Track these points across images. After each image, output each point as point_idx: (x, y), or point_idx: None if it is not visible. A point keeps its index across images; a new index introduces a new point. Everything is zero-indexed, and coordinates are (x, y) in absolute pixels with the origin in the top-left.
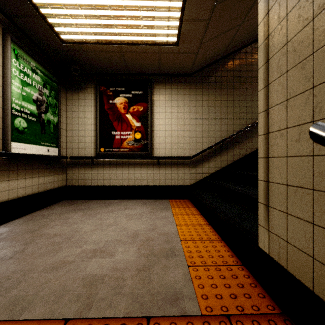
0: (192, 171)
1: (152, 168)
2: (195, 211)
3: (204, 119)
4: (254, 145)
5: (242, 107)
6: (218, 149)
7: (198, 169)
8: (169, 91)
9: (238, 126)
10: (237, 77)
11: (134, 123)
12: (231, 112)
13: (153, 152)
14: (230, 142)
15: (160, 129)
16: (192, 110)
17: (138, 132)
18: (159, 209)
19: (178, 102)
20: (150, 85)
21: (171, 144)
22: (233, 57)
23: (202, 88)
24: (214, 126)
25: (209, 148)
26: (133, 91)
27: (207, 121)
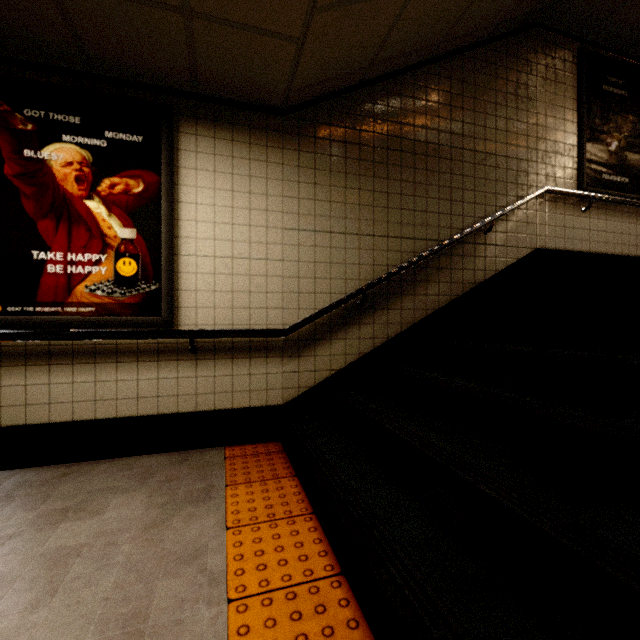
0: (290, 367)
1: (175, 364)
2: (296, 497)
3: (321, 232)
4: (430, 301)
5: (407, 211)
6: (352, 310)
7: (304, 361)
8: (225, 148)
9: (398, 254)
10: (397, 137)
11: (116, 229)
12: (382, 221)
13: (176, 315)
14: (381, 294)
15: (198, 251)
16: (288, 206)
17: (130, 258)
18: (186, 504)
19: (251, 180)
20: (166, 120)
21: (231, 295)
22: (387, 87)
23: (316, 151)
24: (344, 252)
25: (333, 307)
26: (112, 132)
27: (327, 238)
